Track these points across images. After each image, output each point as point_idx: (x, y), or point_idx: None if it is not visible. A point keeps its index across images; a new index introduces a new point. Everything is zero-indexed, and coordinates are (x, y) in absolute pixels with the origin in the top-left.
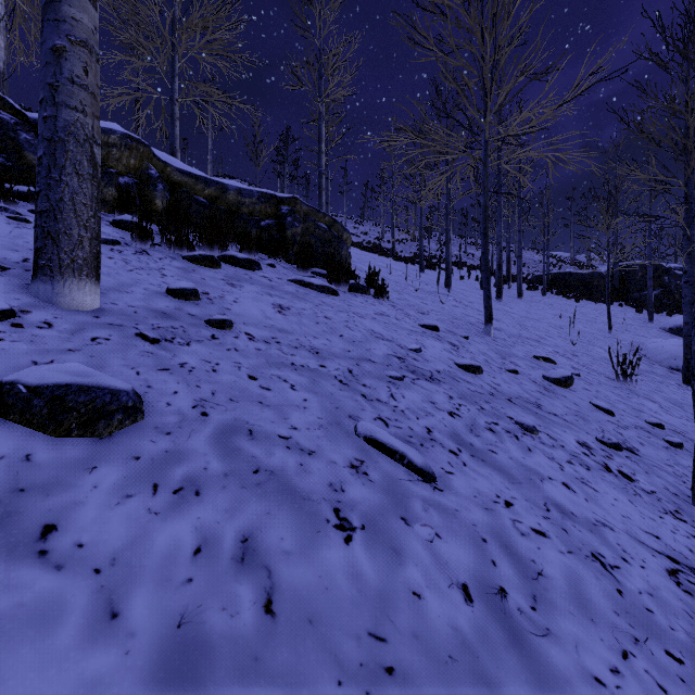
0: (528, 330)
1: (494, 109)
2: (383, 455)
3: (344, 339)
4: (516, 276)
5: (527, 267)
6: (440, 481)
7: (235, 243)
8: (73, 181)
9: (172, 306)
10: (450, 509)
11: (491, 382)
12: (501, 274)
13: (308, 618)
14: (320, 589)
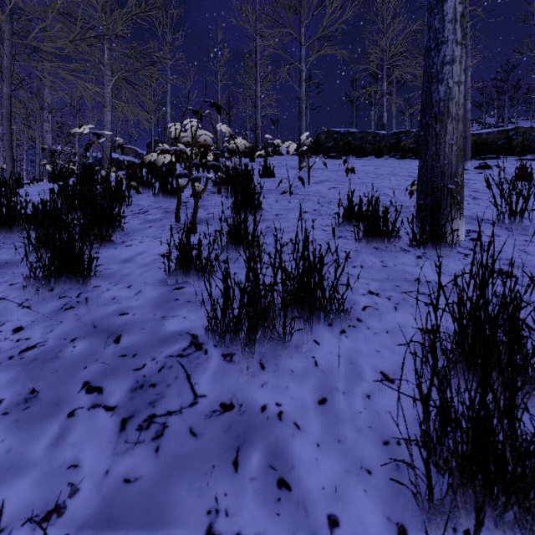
0: None
1: None
2: None
3: None
4: None
5: None
6: None
7: (487, 154)
8: (468, 145)
9: None
10: None
11: None
12: None
13: None
14: None
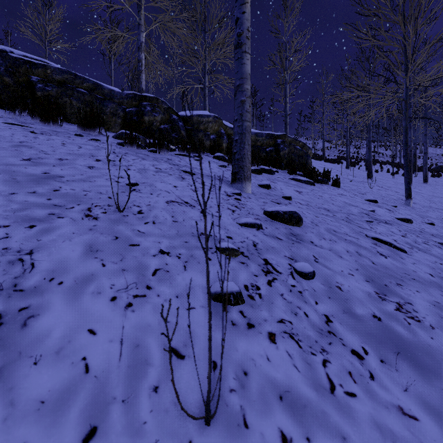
0: (436, 204)
1: (413, 68)
2: (382, 243)
3: (335, 205)
4: (421, 167)
5: (430, 160)
6: (408, 253)
7: (258, 161)
8: (247, 147)
9: (266, 191)
10: (417, 259)
11: (419, 227)
12: (410, 167)
13: (385, 267)
14: (385, 264)
